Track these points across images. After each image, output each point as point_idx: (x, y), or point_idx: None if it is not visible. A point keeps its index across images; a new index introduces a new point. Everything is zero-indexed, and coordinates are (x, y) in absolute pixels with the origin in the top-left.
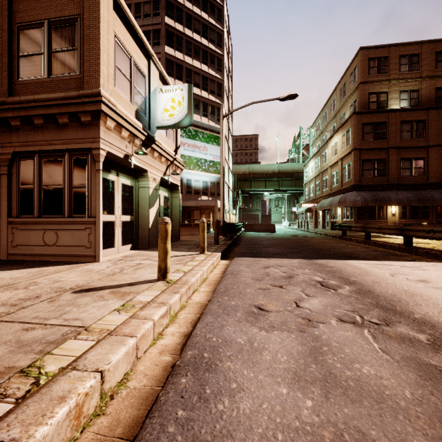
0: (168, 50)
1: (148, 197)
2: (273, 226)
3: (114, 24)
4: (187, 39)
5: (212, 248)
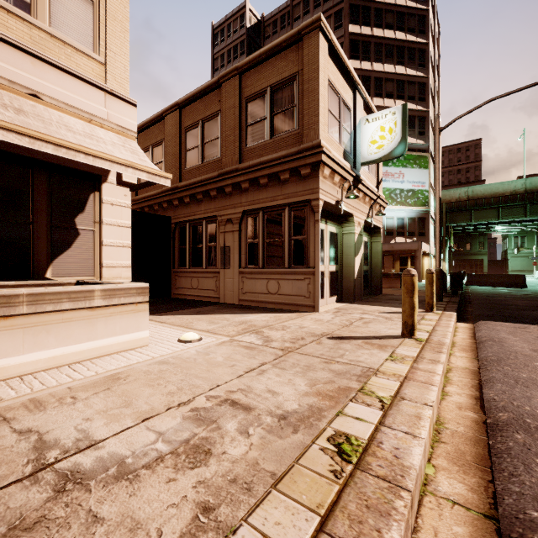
0: (353, 63)
1: (354, 244)
2: (521, 278)
3: (327, 67)
4: (376, 41)
5: (437, 306)
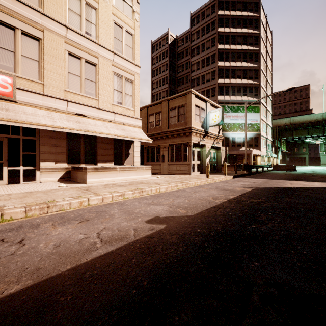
0: (220, 63)
1: (206, 154)
2: (293, 167)
3: (195, 101)
4: (232, 51)
5: (231, 175)
